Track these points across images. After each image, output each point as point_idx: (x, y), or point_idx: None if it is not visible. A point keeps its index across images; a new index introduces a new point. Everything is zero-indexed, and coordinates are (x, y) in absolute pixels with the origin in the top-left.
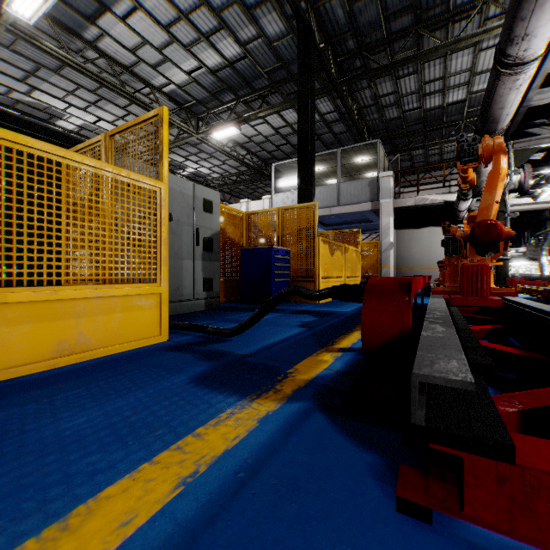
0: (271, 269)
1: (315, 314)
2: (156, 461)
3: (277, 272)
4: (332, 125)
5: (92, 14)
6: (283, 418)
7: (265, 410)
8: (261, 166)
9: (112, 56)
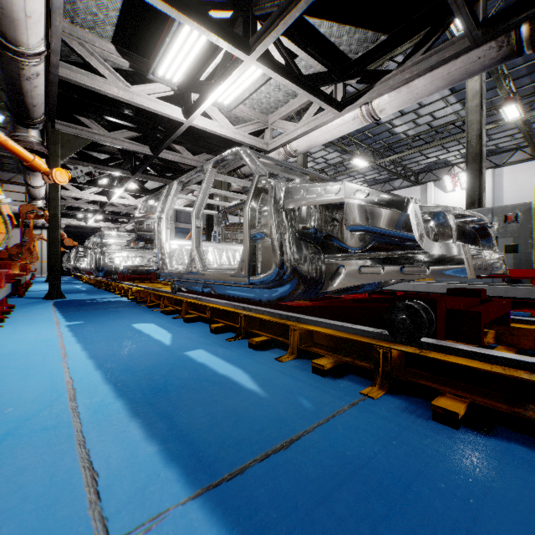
0: None
1: None
2: None
3: None
4: None
5: None
6: None
7: None
8: None
9: None
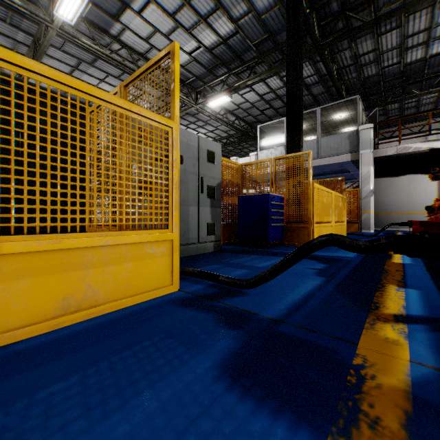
0: (267, 214)
1: (319, 259)
2: None
3: (273, 218)
4: (311, 88)
5: (116, 12)
6: None
7: None
8: (247, 129)
9: (131, 46)
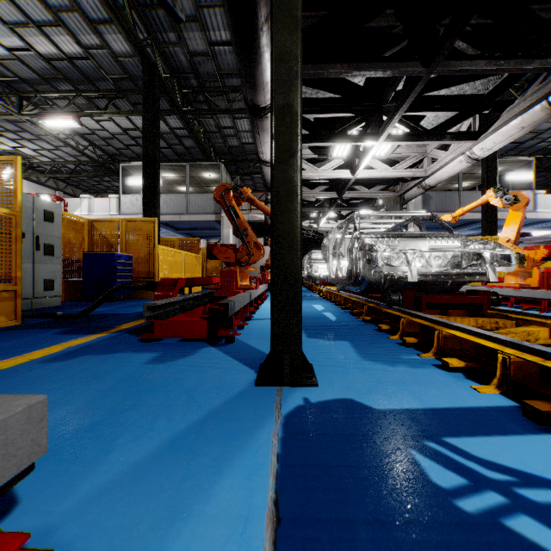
0: (113, 271)
1: None
2: (51, 347)
3: (119, 274)
4: (182, 139)
5: None
6: (109, 336)
7: (101, 336)
8: (107, 160)
9: None
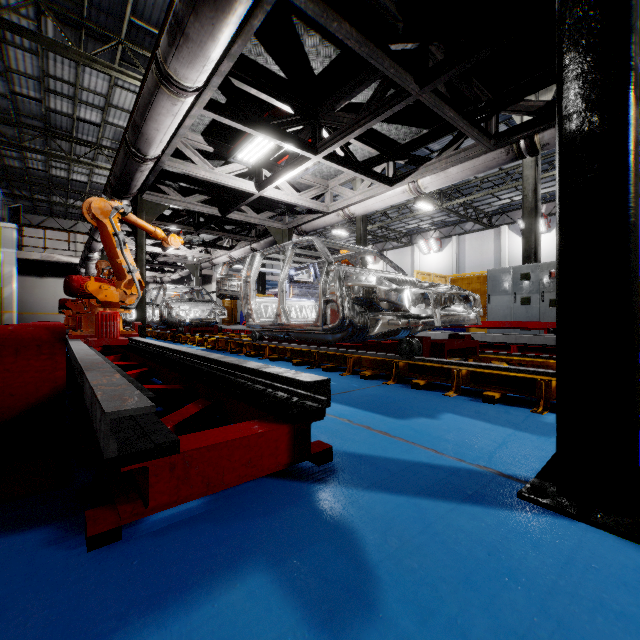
0: None
1: None
2: None
3: None
4: None
5: None
6: None
7: None
8: None
9: None
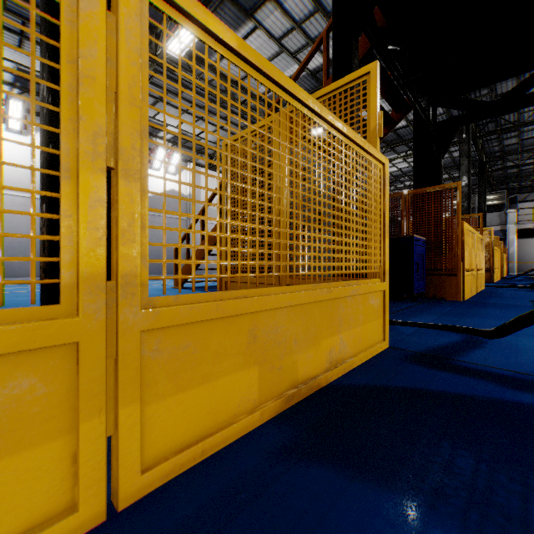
0: None
1: (514, 278)
2: None
3: None
4: None
5: None
6: None
7: None
8: None
9: None
